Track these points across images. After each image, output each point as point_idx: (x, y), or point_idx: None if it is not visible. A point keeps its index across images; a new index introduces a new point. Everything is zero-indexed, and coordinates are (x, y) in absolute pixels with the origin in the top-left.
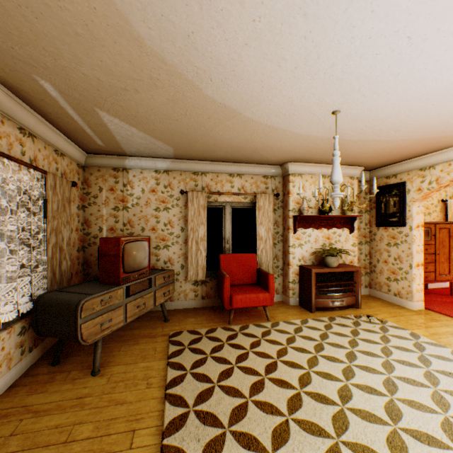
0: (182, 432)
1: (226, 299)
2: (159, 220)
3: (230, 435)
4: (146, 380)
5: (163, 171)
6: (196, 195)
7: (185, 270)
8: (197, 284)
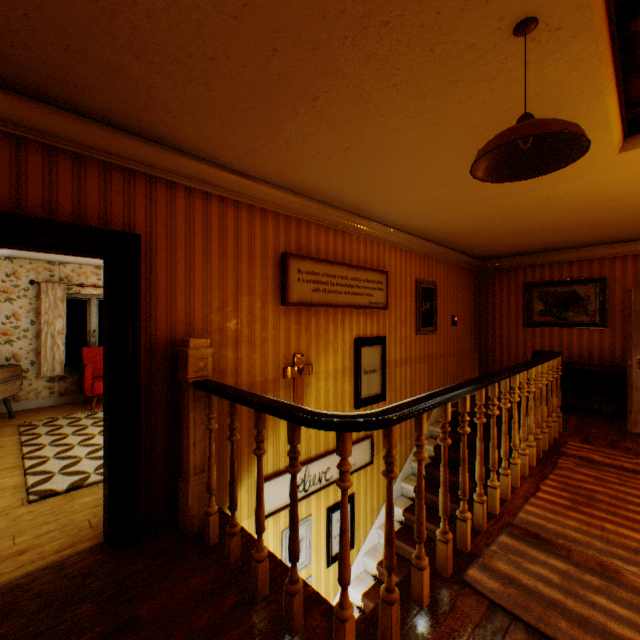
0: (41, 452)
1: (89, 387)
2: None
3: (79, 446)
4: None
5: (6, 258)
6: (53, 286)
7: (37, 367)
8: (55, 380)
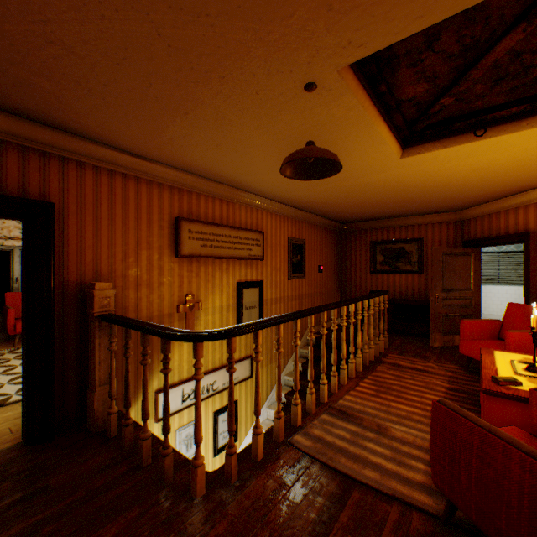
0: None
1: (12, 327)
2: None
3: (2, 375)
4: None
5: None
6: None
7: None
8: None
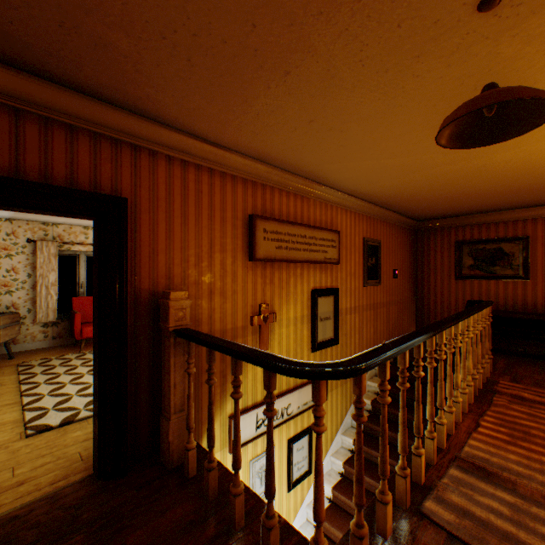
0: (36, 390)
1: (78, 332)
2: (1, 267)
3: (70, 384)
4: (1, 384)
5: (6, 219)
6: (47, 244)
7: (33, 314)
8: (48, 326)
